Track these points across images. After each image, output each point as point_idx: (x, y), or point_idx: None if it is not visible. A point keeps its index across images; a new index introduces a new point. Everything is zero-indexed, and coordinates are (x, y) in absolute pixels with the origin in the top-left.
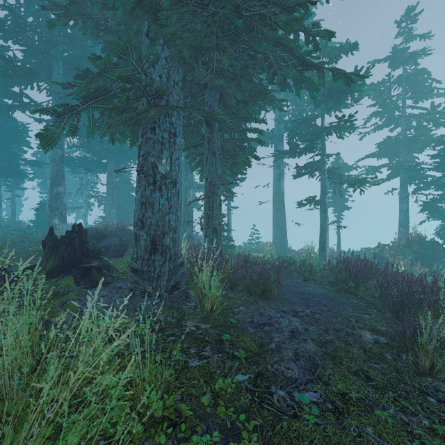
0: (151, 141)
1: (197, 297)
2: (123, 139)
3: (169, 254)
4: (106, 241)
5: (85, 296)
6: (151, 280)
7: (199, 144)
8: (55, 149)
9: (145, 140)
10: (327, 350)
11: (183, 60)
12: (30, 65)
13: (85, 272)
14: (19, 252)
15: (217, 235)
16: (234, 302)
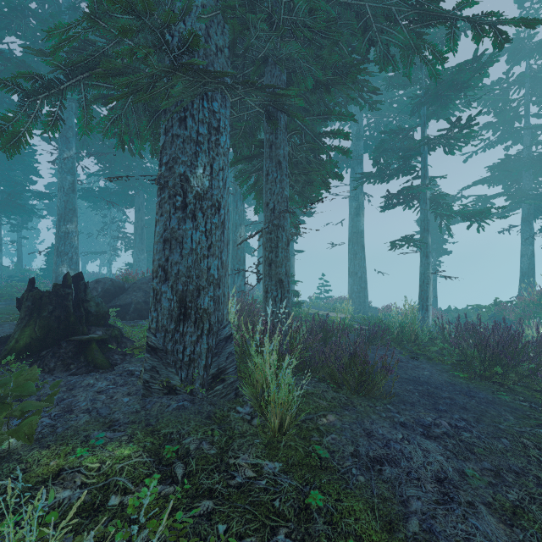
0: (179, 140)
1: (254, 397)
2: (139, 143)
3: (207, 324)
4: (126, 297)
5: (70, 392)
6: (179, 366)
7: (254, 154)
8: (64, 175)
9: (170, 138)
10: (529, 536)
11: (230, 11)
12: (33, 65)
13: (79, 348)
14: (9, 312)
15: (284, 290)
16: (316, 405)
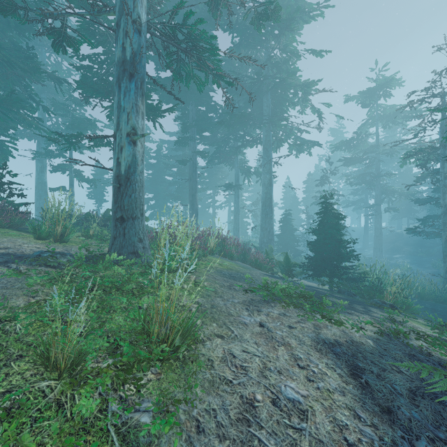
0: None
1: None
2: None
3: None
4: None
5: None
6: None
7: None
8: None
9: None
10: None
11: None
12: None
13: None
14: None
15: None
16: None
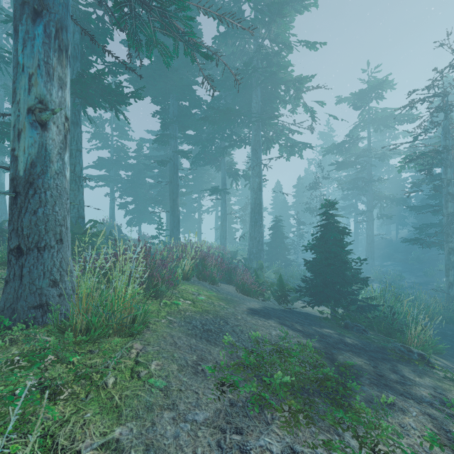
0: None
1: None
2: None
3: None
4: None
5: None
6: None
7: None
8: None
9: None
10: None
11: None
12: None
13: None
14: None
15: None
16: None
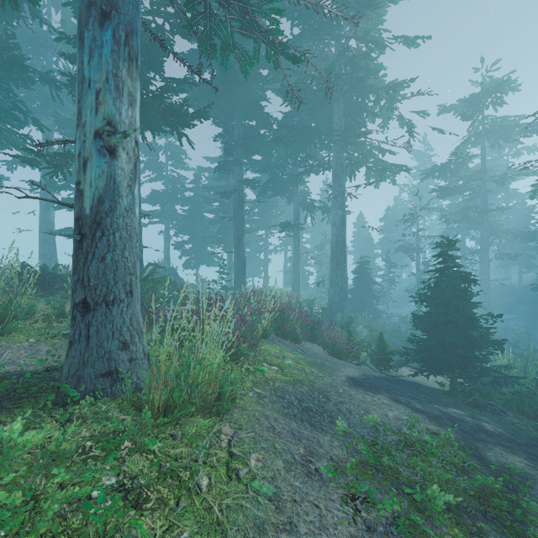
0: None
1: None
2: None
3: None
4: None
5: None
6: None
7: None
8: None
9: None
10: None
11: None
12: None
13: None
14: None
15: None
16: None
